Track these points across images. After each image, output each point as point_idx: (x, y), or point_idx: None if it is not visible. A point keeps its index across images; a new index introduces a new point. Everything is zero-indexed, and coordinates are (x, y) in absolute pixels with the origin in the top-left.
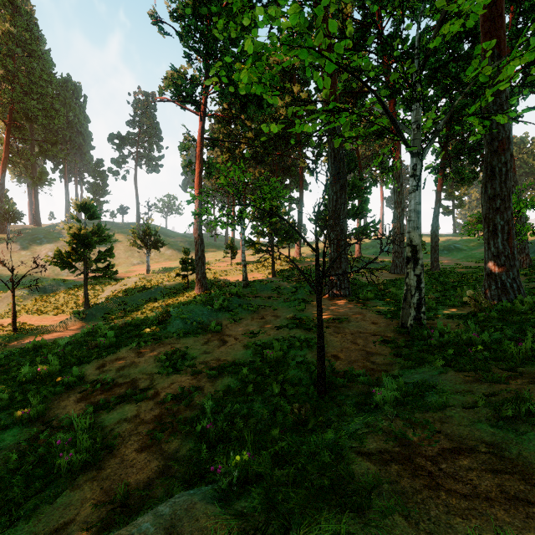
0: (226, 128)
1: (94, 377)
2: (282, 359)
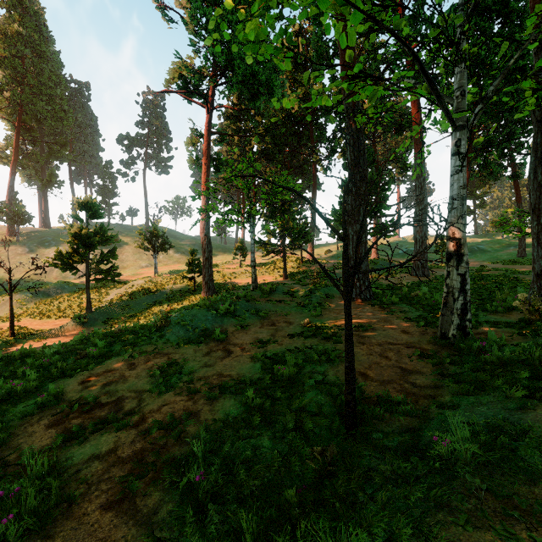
0: (235, 124)
1: (74, 394)
2: (297, 376)
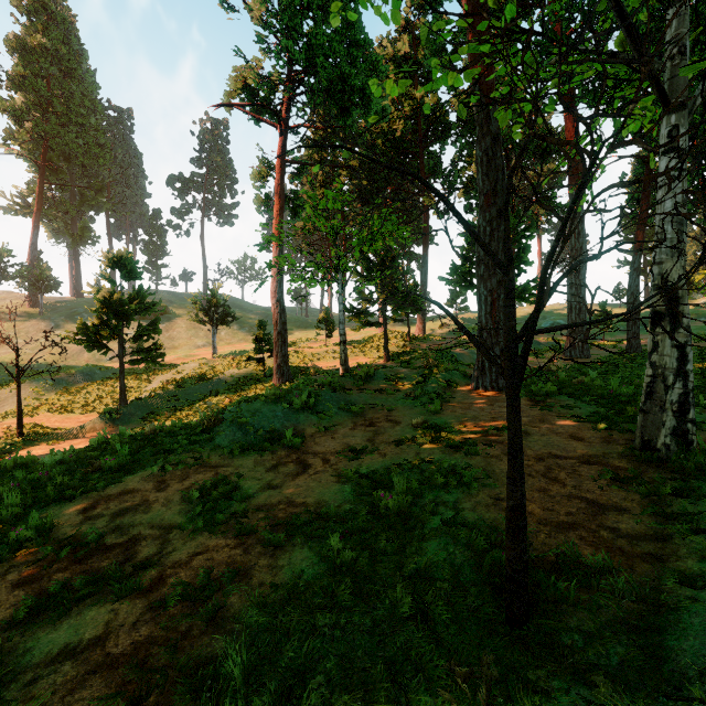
0: (319, 154)
1: (68, 529)
2: (412, 509)
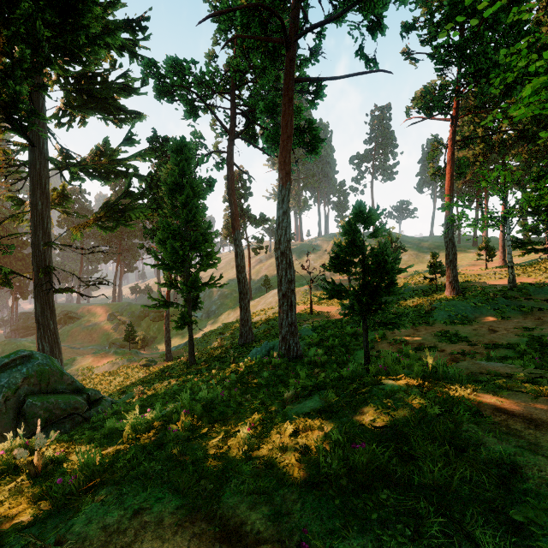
0: (478, 116)
1: (391, 337)
2: None
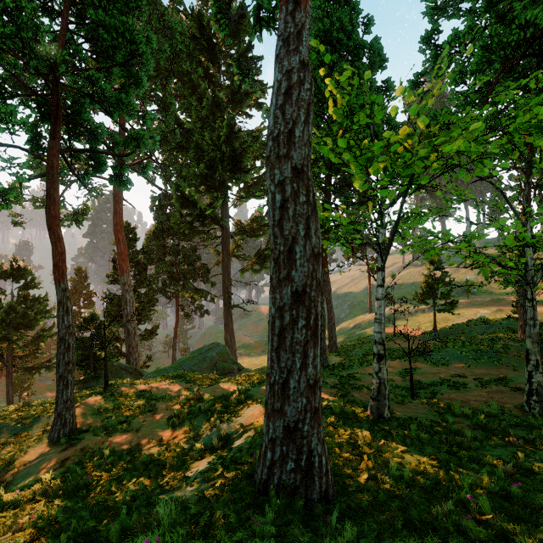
0: None
1: None
2: (433, 387)
